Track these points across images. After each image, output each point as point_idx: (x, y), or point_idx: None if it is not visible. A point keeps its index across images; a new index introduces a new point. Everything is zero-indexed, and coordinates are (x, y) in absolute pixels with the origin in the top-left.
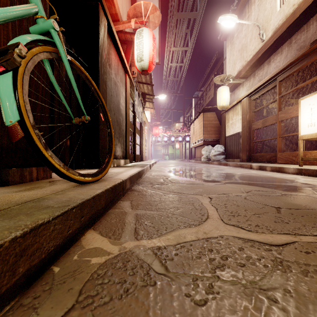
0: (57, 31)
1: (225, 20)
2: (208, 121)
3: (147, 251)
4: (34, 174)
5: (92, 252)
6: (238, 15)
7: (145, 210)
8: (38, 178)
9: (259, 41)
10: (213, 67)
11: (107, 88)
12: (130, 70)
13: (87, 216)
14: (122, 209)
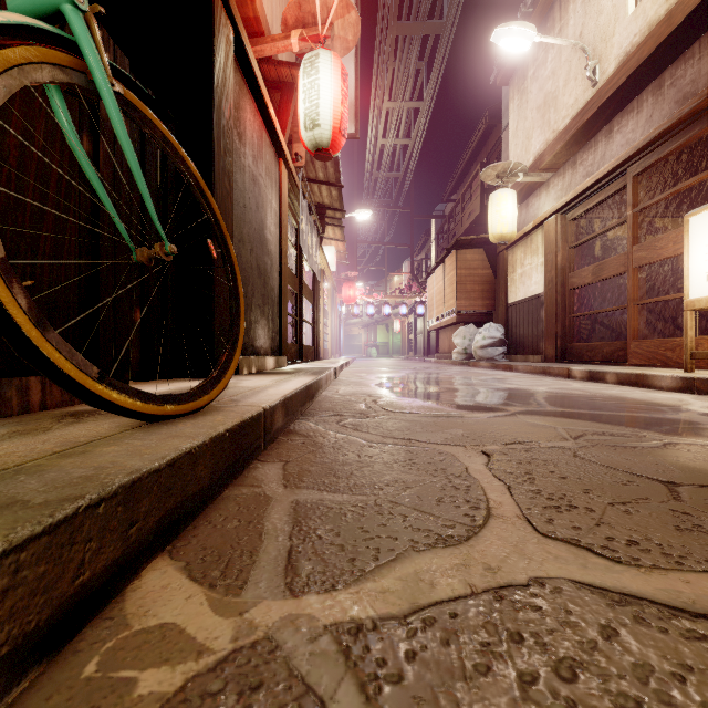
0: (83, 12)
1: (507, 36)
2: (468, 270)
3: (320, 640)
4: (34, 393)
5: (148, 647)
6: (538, 27)
7: (319, 490)
8: (46, 404)
9: (587, 84)
10: (479, 147)
11: (235, 190)
12: (290, 151)
13: (152, 518)
14: (259, 487)
